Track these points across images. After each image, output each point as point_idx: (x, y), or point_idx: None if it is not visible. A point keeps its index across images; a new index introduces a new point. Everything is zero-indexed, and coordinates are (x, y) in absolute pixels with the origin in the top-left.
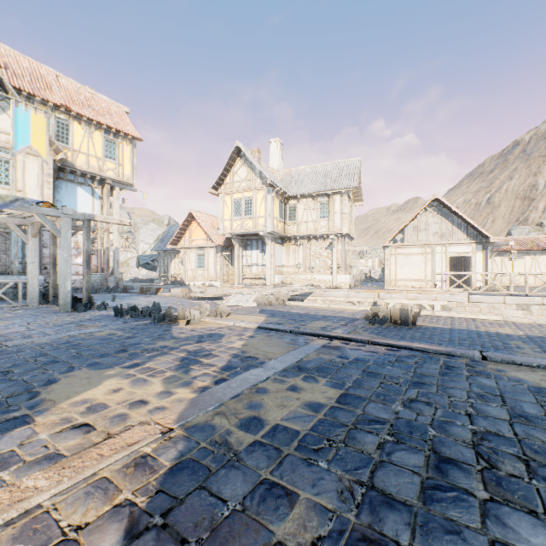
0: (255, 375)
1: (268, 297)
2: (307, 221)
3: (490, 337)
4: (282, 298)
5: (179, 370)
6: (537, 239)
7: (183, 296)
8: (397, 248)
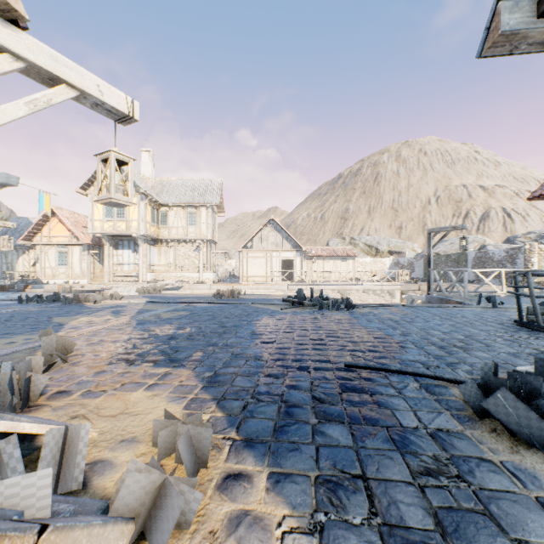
0: (155, 312)
1: (147, 288)
2: (178, 226)
3: (268, 300)
4: (159, 288)
5: (115, 314)
6: (338, 249)
7: (62, 291)
8: (248, 253)
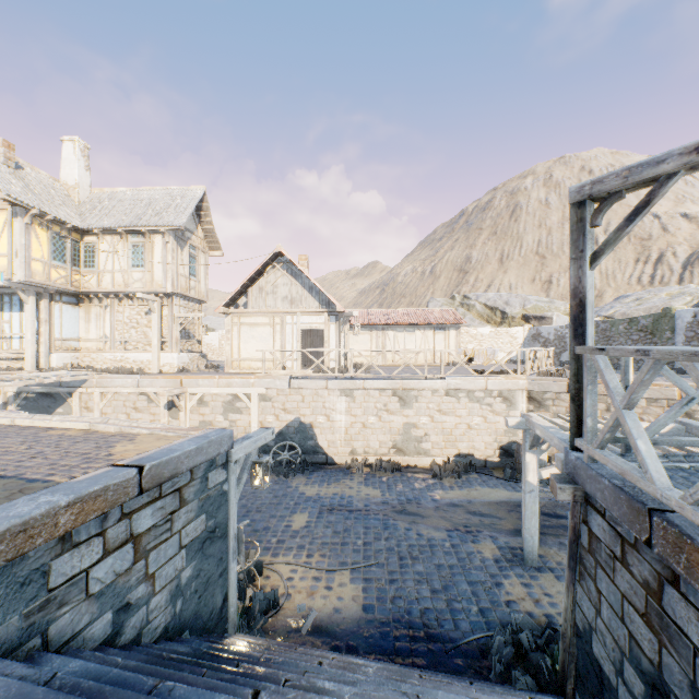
0: None
1: None
2: (113, 270)
3: None
4: None
5: None
6: (432, 312)
7: None
8: (240, 316)
